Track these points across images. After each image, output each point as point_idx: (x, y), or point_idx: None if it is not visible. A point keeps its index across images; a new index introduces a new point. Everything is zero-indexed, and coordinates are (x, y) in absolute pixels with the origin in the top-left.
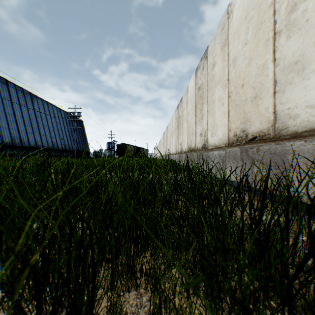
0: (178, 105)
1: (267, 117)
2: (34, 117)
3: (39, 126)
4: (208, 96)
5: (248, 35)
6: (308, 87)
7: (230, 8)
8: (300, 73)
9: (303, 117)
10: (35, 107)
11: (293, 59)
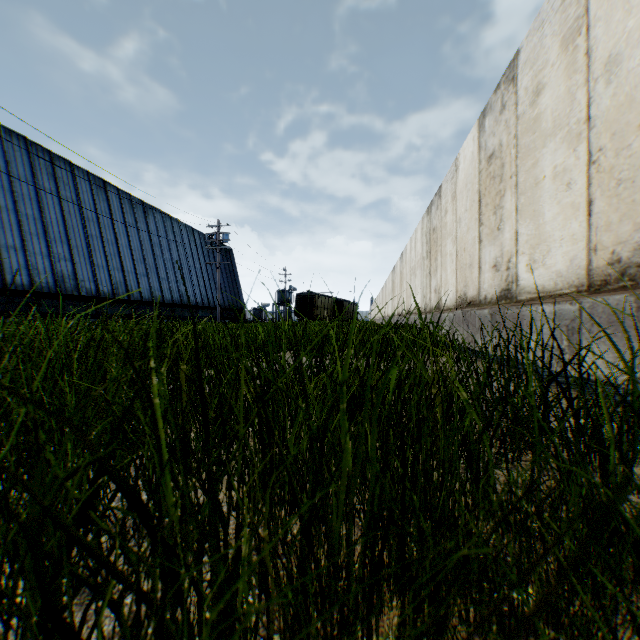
0: (430, 205)
1: None
2: (149, 247)
3: (156, 263)
4: (520, 172)
5: None
6: None
7: None
8: None
9: None
10: (150, 228)
11: None
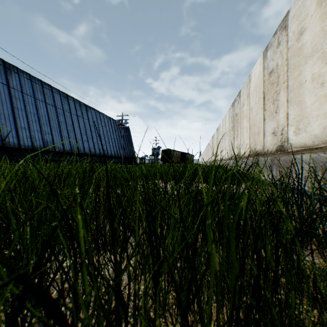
0: (234, 101)
1: None
2: (88, 127)
3: (92, 135)
4: (289, 79)
5: None
6: None
7: None
8: None
9: None
10: (89, 117)
11: None
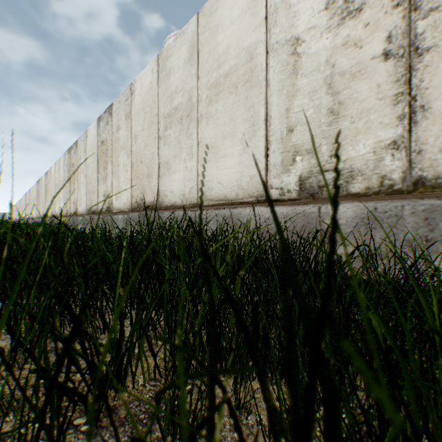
0: (71, 148)
1: (155, 193)
2: None
3: None
4: (114, 157)
5: (145, 124)
6: (171, 180)
7: (133, 87)
8: (169, 171)
9: (170, 198)
10: None
11: (166, 160)
